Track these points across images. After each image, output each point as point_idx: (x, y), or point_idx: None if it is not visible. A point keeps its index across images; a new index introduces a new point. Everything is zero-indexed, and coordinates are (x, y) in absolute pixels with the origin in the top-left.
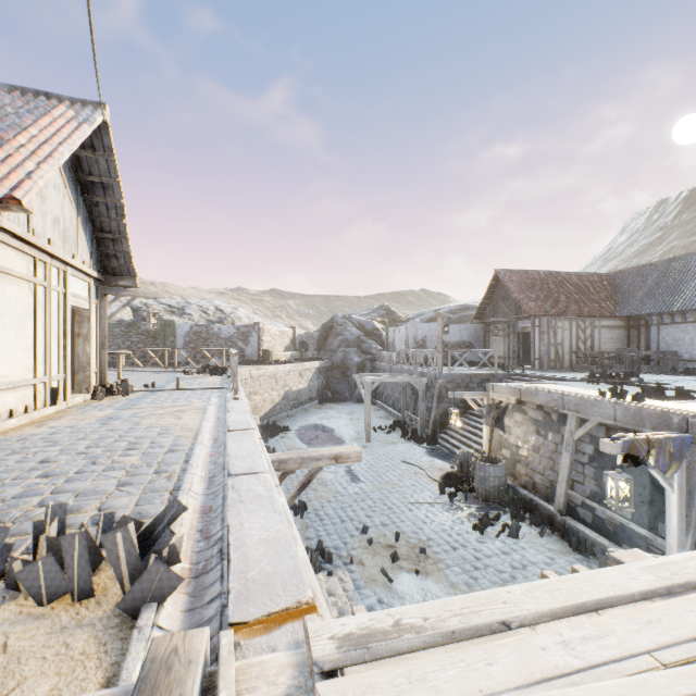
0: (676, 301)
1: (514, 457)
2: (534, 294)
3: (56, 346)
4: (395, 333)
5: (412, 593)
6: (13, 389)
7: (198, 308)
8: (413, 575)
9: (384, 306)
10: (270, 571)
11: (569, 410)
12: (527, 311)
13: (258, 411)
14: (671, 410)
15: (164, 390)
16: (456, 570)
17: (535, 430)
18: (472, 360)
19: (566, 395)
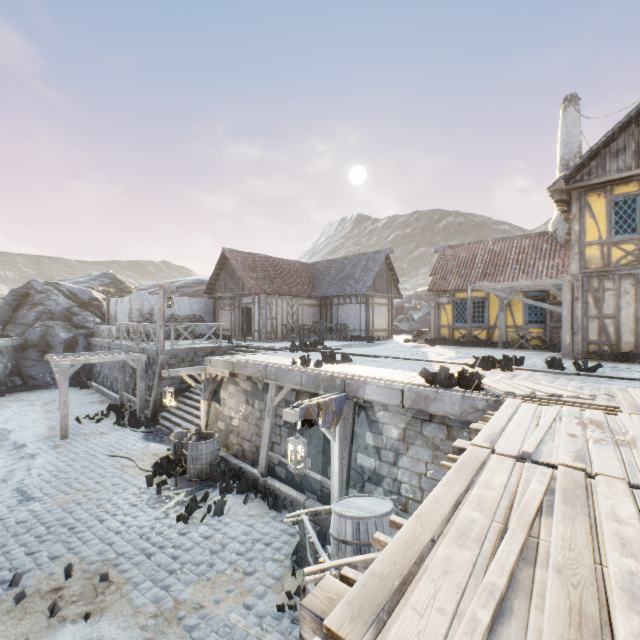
0: (347, 288)
1: (229, 428)
2: (256, 274)
3: None
4: (118, 304)
5: None
6: None
7: None
8: (81, 623)
9: (109, 273)
10: None
11: (271, 379)
12: (249, 289)
13: None
14: (336, 374)
15: None
16: (146, 586)
17: (246, 400)
18: (203, 333)
19: (268, 366)
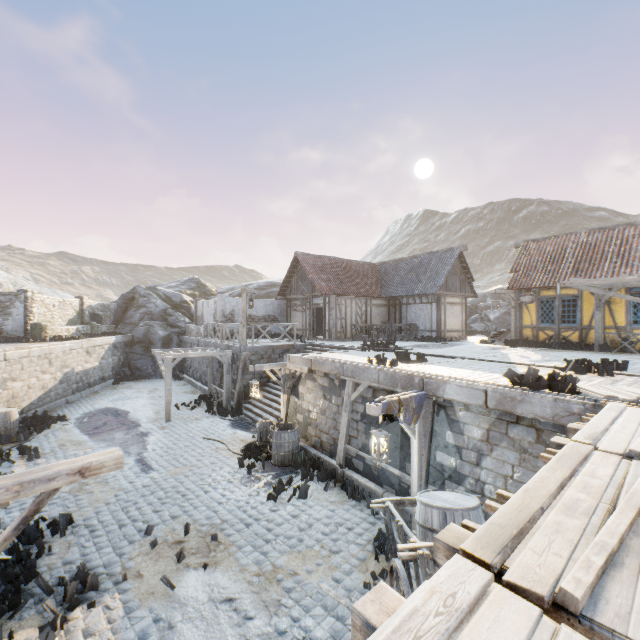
0: (417, 288)
1: (307, 420)
2: (326, 276)
3: None
4: (204, 306)
5: (197, 594)
6: None
7: None
8: (201, 571)
9: (195, 278)
10: None
11: (347, 376)
12: (320, 290)
13: (18, 401)
14: (414, 373)
15: None
16: (247, 550)
17: (323, 395)
18: (277, 332)
19: (345, 363)
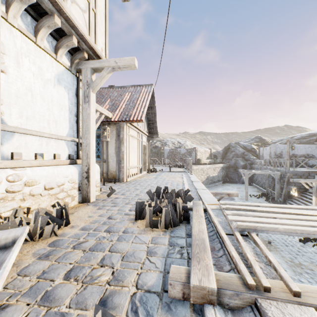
0: None
1: None
2: None
3: (140, 156)
4: (263, 150)
5: None
6: (134, 168)
7: (171, 142)
8: None
9: (258, 136)
10: (210, 200)
11: None
12: None
13: None
14: None
15: (166, 172)
16: (285, 252)
17: None
18: (313, 164)
19: None
